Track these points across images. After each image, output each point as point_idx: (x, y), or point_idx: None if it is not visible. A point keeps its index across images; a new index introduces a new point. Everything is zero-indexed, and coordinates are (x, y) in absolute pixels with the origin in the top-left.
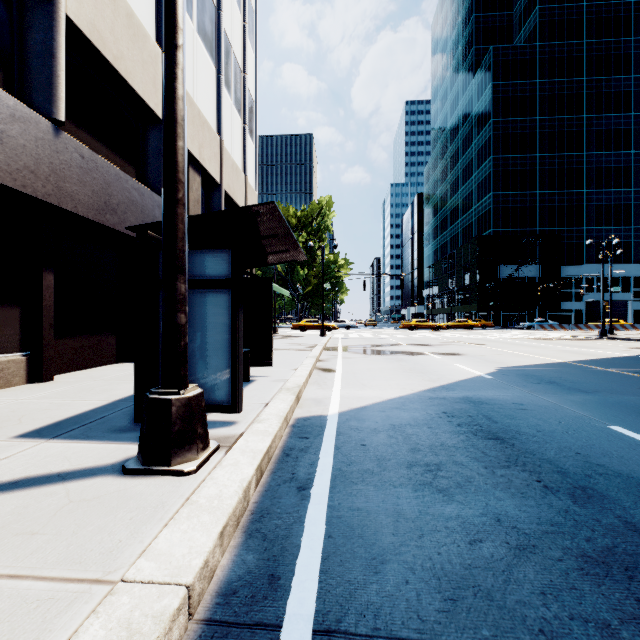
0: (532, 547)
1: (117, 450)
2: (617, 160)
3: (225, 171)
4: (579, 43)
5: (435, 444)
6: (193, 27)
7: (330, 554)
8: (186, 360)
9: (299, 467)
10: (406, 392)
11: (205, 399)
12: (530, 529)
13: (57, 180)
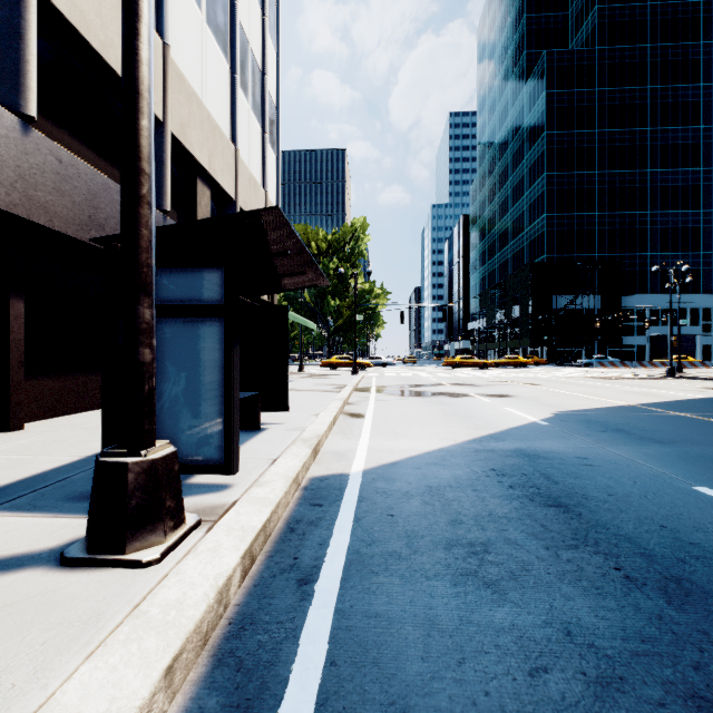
0: (619, 681)
1: (65, 527)
2: (684, 178)
3: (241, 185)
4: (642, 47)
5: (481, 514)
6: (202, 17)
7: (329, 696)
8: (152, 410)
9: (304, 548)
10: (447, 443)
11: (191, 457)
12: (613, 648)
13: (26, 187)
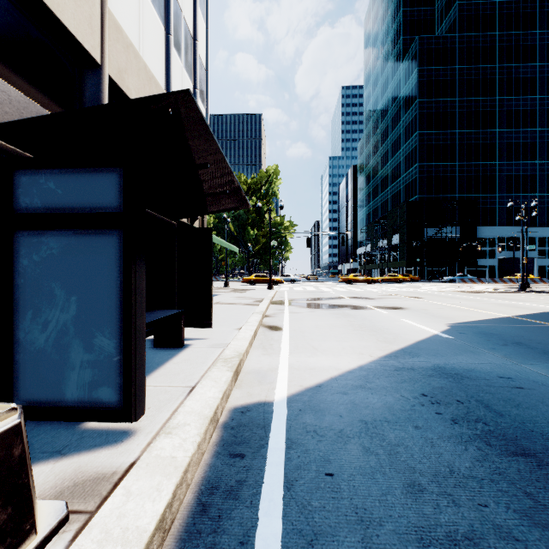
0: None
1: None
2: (525, 136)
3: None
4: (492, 35)
5: (441, 470)
6: None
7: None
8: None
9: None
10: (365, 359)
11: (83, 399)
12: None
13: None
